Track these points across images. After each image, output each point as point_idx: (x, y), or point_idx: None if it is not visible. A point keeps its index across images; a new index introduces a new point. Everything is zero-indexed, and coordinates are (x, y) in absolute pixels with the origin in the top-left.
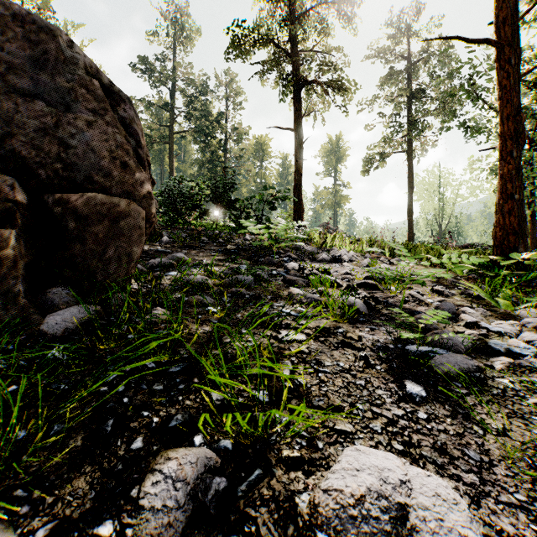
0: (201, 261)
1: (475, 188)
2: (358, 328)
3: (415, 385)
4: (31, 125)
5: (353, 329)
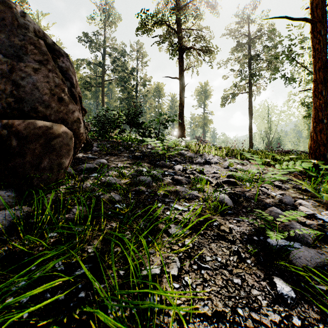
0: (117, 164)
1: (290, 115)
2: (228, 220)
3: (284, 284)
4: None
5: (224, 221)
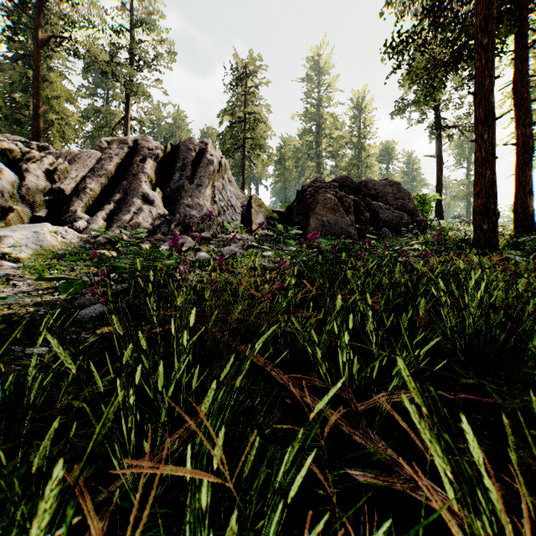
0: None
1: None
2: None
3: None
4: (399, 205)
5: None
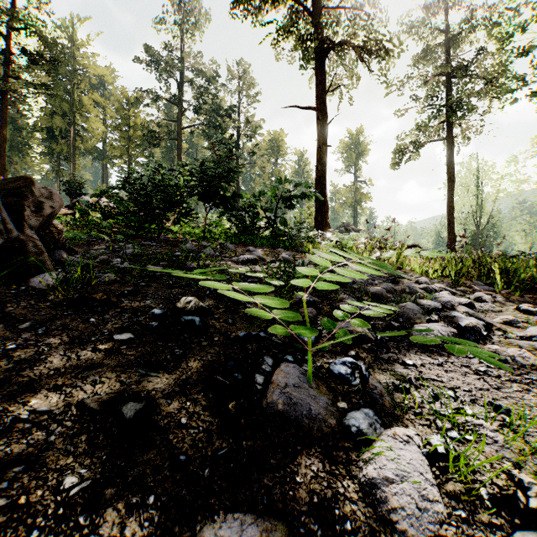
0: None
1: (520, 182)
2: None
3: None
4: None
5: None
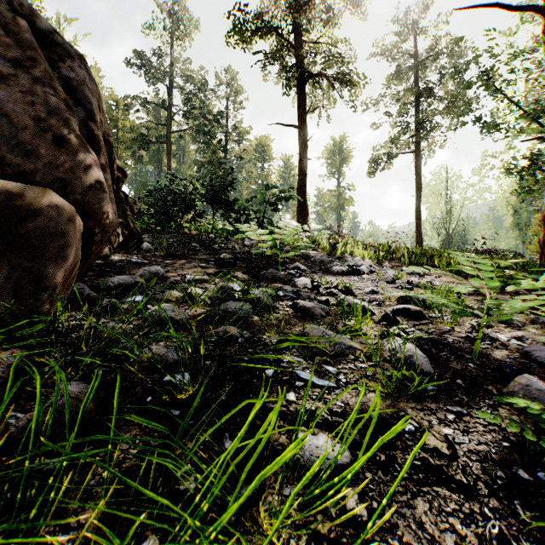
0: (184, 276)
1: (483, 190)
2: (434, 413)
3: None
4: None
5: (426, 416)
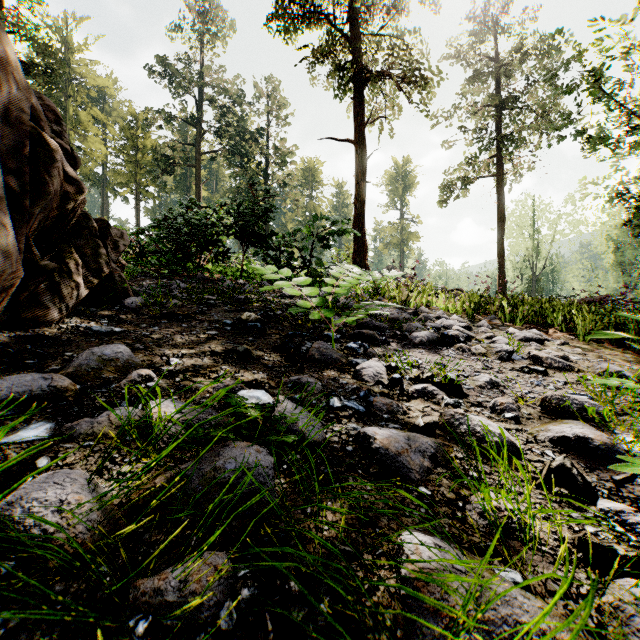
0: (166, 362)
1: (578, 222)
2: None
3: None
4: None
5: None
